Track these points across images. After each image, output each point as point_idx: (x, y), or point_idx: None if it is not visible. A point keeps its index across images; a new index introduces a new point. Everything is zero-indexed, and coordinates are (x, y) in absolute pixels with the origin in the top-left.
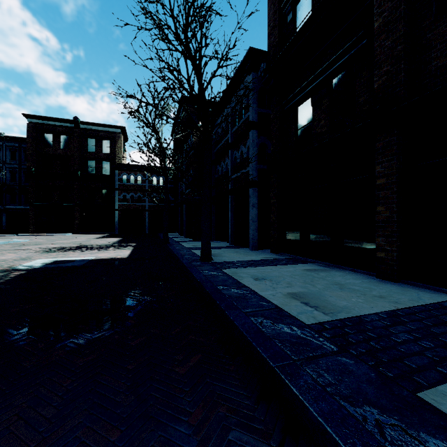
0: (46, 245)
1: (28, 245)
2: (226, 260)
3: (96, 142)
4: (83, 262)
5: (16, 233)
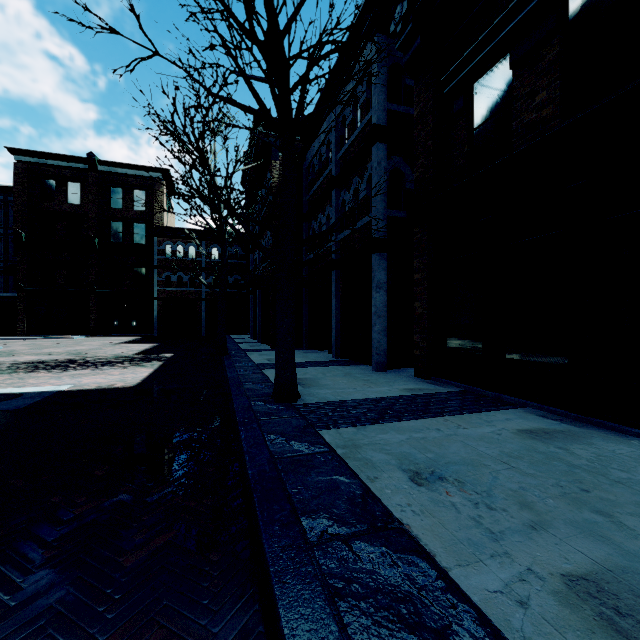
0: (16, 357)
1: None
2: (329, 397)
3: (124, 193)
4: (30, 401)
5: None
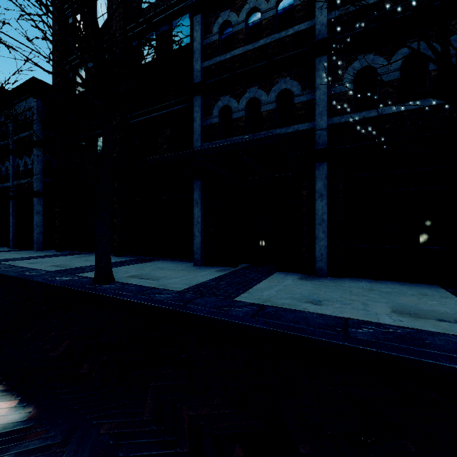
0: None
1: None
2: (5, 258)
3: None
4: None
5: None
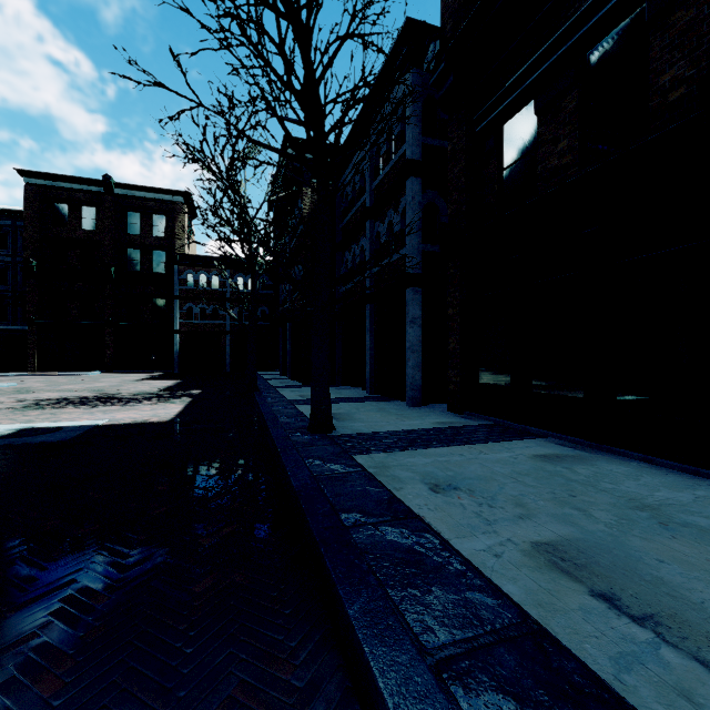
0: (37, 394)
1: (6, 394)
2: (362, 429)
3: (142, 218)
4: (73, 434)
5: (7, 372)
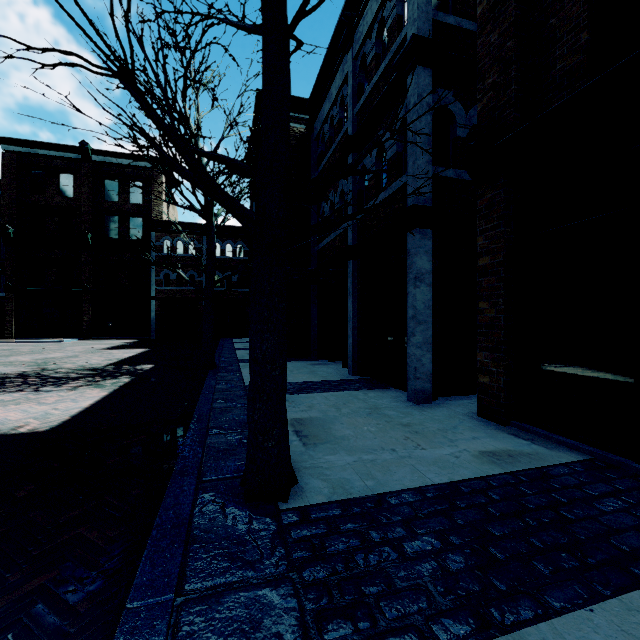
0: None
1: None
2: (350, 480)
3: (120, 184)
4: None
5: None
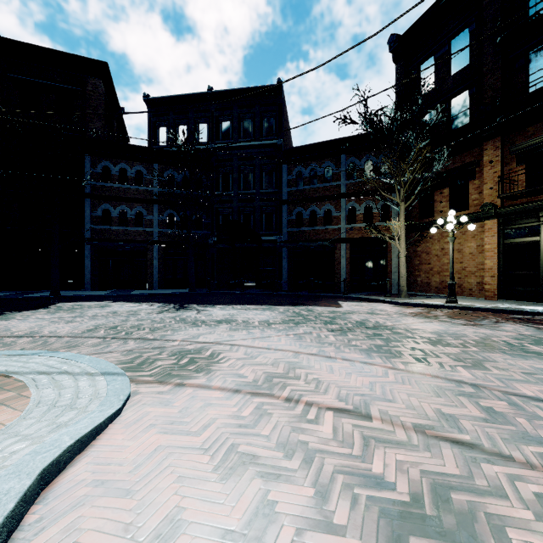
0: None
1: None
2: None
3: None
4: None
5: None
